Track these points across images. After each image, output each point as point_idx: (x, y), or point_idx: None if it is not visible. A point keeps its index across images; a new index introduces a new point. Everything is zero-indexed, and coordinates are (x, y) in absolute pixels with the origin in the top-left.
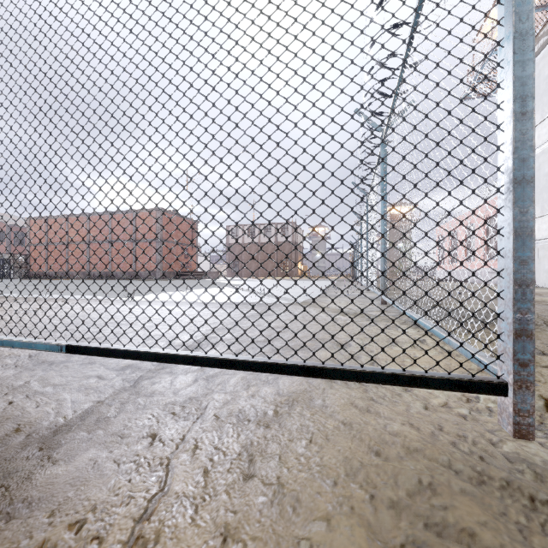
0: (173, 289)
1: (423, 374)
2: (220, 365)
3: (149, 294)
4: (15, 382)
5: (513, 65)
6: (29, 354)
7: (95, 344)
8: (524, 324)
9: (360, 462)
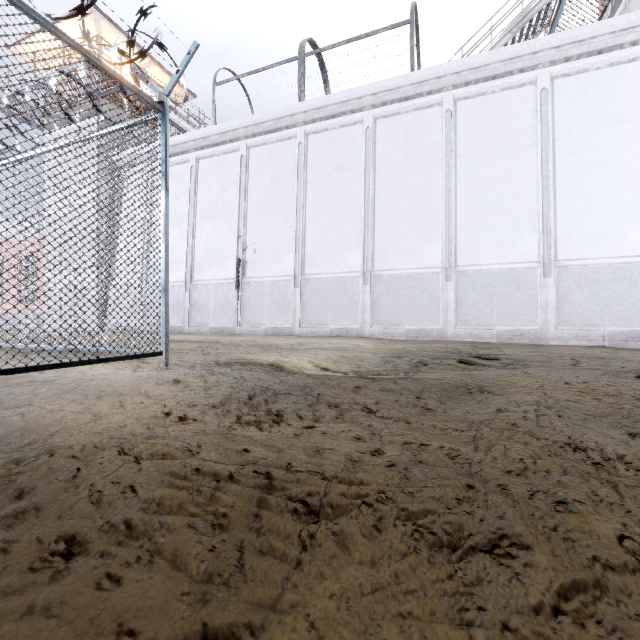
0: None
1: (142, 353)
2: (53, 367)
3: None
4: None
5: (165, 255)
6: None
7: None
8: (167, 332)
9: (137, 381)
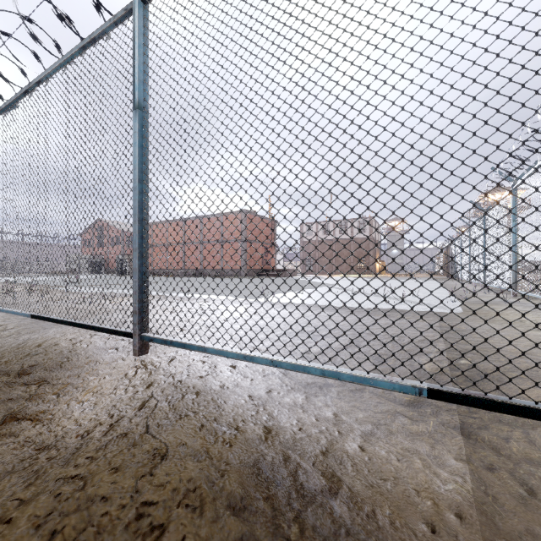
0: (281, 289)
1: None
2: None
3: (269, 294)
4: (323, 413)
5: None
6: (277, 370)
7: (472, 392)
8: None
9: None
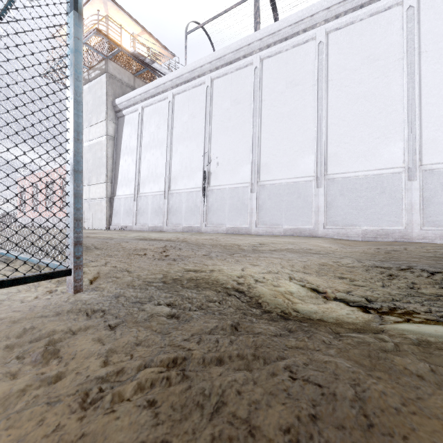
0: None
1: (23, 276)
2: None
3: None
4: None
5: (74, 114)
6: None
7: None
8: (79, 238)
9: None
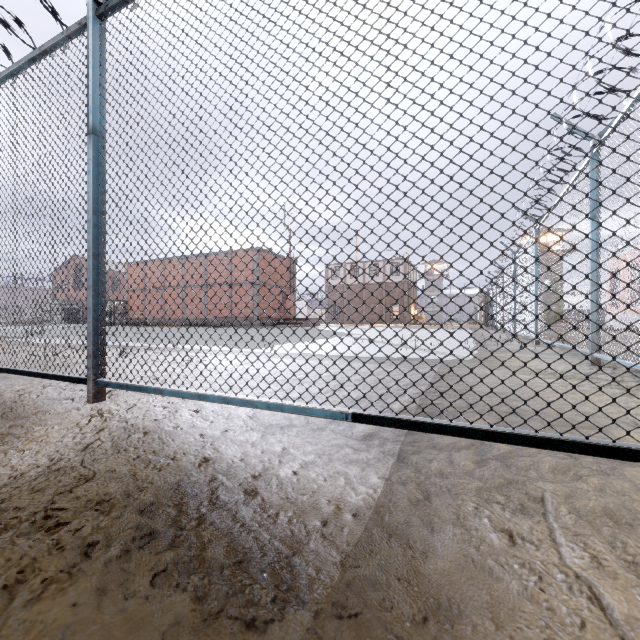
0: (292, 339)
1: None
2: (591, 451)
3: (275, 345)
4: (272, 448)
5: None
6: (245, 414)
7: (387, 414)
8: None
9: None
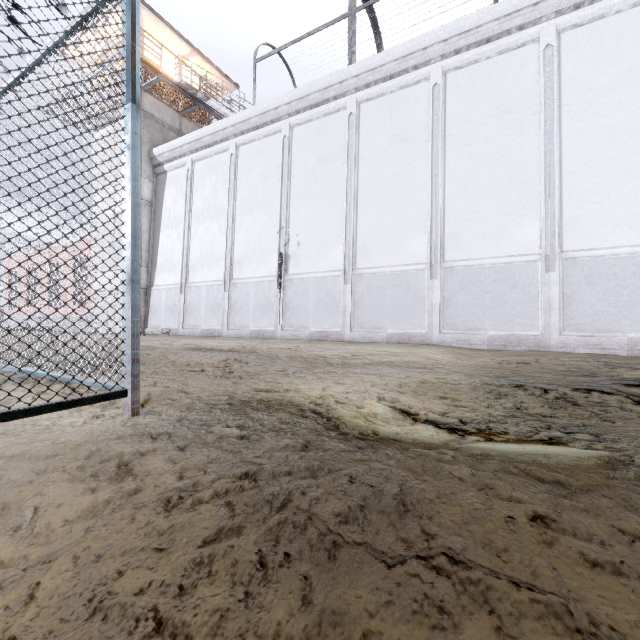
0: None
1: (81, 397)
2: None
3: None
4: None
5: (131, 218)
6: None
7: None
8: (136, 355)
9: (46, 463)
